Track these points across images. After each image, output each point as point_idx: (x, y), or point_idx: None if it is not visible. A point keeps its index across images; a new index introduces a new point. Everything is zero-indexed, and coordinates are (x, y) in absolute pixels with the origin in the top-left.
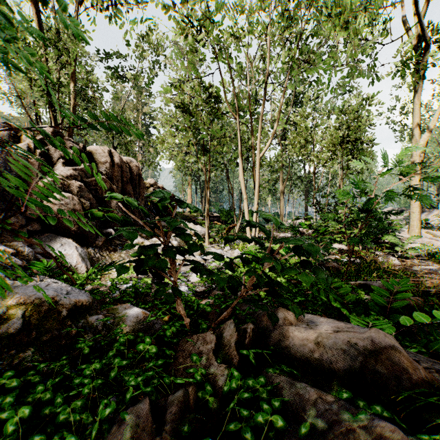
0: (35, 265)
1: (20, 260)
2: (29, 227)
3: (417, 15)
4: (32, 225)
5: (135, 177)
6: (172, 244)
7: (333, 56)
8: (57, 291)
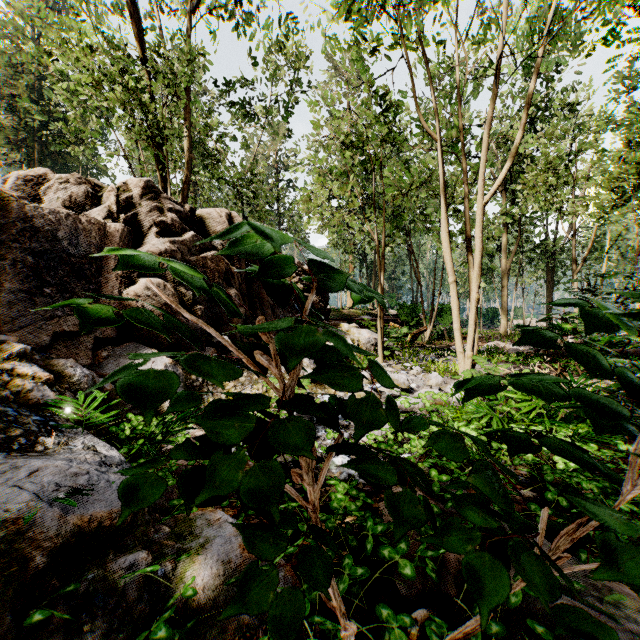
0: (70, 406)
1: (59, 392)
2: (98, 334)
3: None
4: (103, 330)
5: None
6: None
7: None
8: (41, 495)
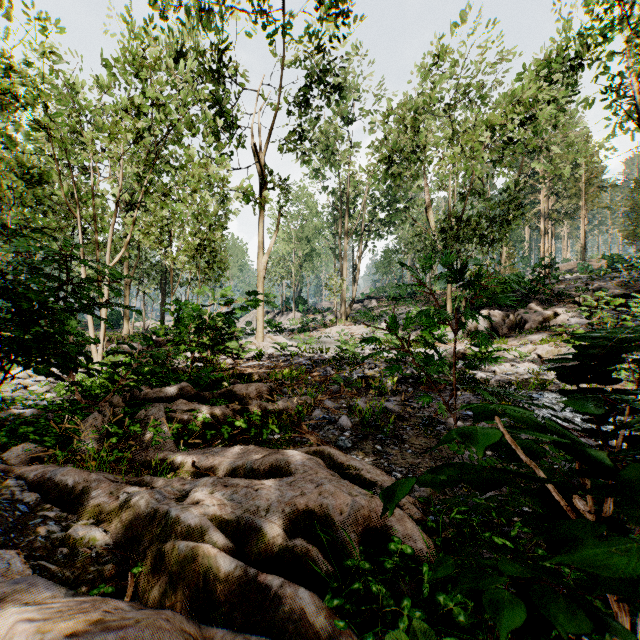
0: None
1: None
2: None
3: (258, 156)
4: None
5: None
6: None
7: (182, 200)
8: None
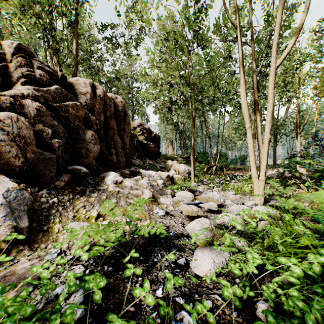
0: None
1: None
2: None
3: None
4: None
5: (119, 113)
6: (157, 183)
7: None
8: None
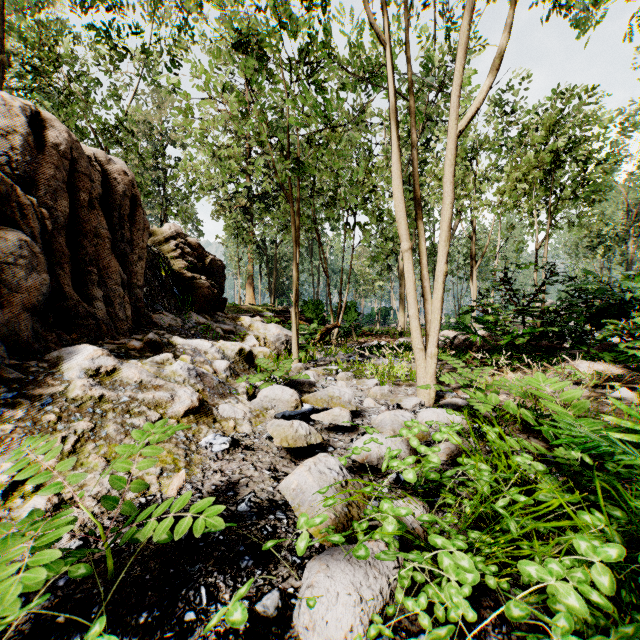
0: None
1: None
2: None
3: None
4: None
5: (119, 200)
6: (215, 369)
7: None
8: None
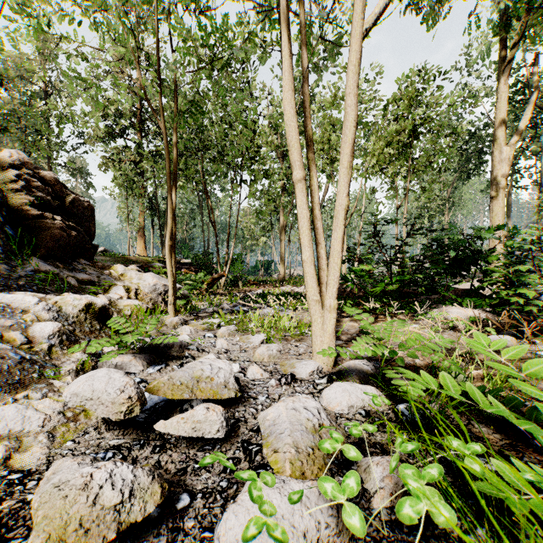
0: None
1: None
2: None
3: None
4: None
5: None
6: (31, 336)
7: None
8: None
